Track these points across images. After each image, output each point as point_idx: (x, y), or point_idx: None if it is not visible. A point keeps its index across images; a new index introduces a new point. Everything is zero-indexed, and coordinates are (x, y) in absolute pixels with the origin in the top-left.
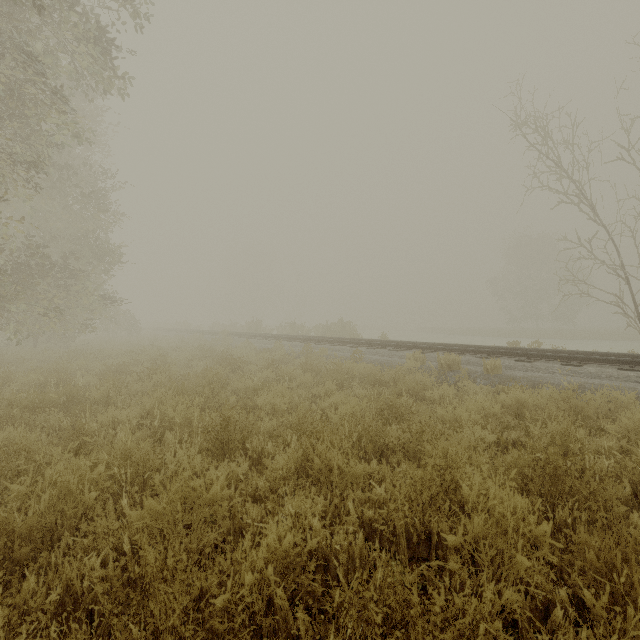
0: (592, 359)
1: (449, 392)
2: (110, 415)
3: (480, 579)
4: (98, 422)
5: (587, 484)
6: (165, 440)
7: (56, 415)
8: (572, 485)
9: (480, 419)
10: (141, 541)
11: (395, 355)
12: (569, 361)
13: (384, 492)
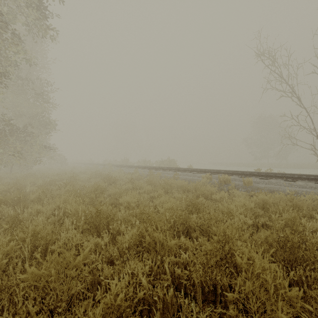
0: (301, 178)
1: (225, 195)
2: (36, 208)
3: (248, 317)
4: (28, 212)
5: (313, 254)
6: (65, 223)
7: (7, 208)
8: (304, 255)
9: (243, 211)
10: (30, 293)
11: (196, 176)
12: (288, 179)
13: (188, 257)
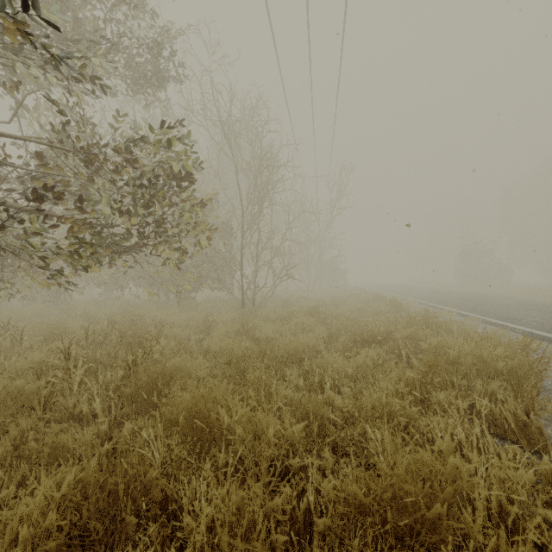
0: None
1: None
2: None
3: None
4: None
5: None
6: None
7: None
8: None
9: None
10: None
11: None
12: None
13: None
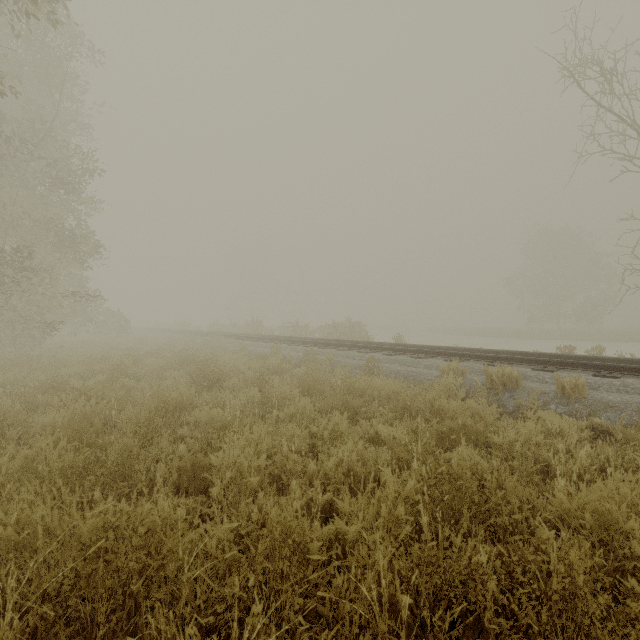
0: None
1: (538, 439)
2: None
3: None
4: None
5: None
6: None
7: None
8: None
9: None
10: None
11: (420, 364)
12: None
13: None
